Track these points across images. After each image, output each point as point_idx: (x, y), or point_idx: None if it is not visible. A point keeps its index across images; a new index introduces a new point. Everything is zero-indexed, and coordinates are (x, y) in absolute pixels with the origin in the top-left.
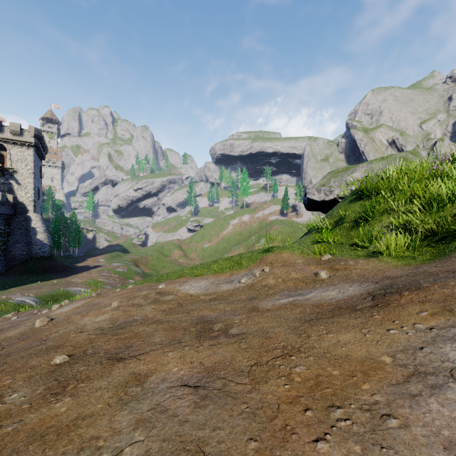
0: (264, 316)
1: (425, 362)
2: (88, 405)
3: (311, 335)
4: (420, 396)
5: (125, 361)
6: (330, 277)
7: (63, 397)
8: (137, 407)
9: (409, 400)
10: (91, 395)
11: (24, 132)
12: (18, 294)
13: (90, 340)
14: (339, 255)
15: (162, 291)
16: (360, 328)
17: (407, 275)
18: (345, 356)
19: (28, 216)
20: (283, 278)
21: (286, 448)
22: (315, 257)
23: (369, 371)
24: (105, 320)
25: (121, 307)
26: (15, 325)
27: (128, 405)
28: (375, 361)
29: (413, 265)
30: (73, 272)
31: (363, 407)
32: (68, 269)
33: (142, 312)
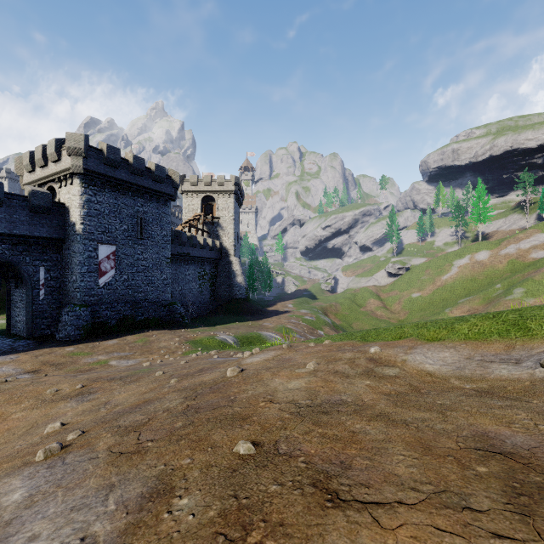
0: None
1: None
2: None
3: None
4: None
5: (348, 512)
6: None
7: None
8: None
9: None
10: None
11: (227, 182)
12: (221, 332)
13: (282, 422)
14: None
15: (376, 358)
16: None
17: None
18: None
19: (230, 260)
20: None
21: None
22: None
23: None
24: (299, 389)
25: (319, 372)
26: (212, 368)
27: None
28: None
29: None
30: (264, 316)
31: None
32: (260, 312)
33: (352, 389)
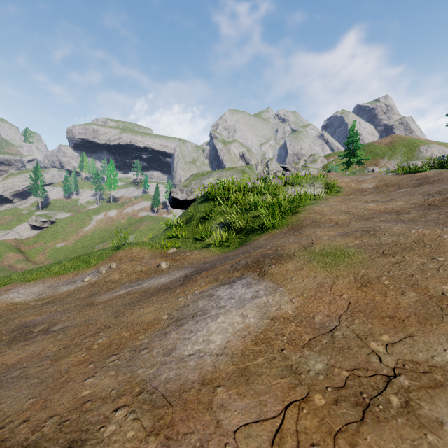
0: (95, 308)
1: (185, 313)
2: None
3: (126, 314)
4: (170, 332)
5: None
6: (169, 267)
7: None
8: None
9: (162, 336)
10: None
11: None
12: None
13: None
14: (183, 248)
15: None
16: (163, 301)
17: (216, 260)
18: (141, 322)
19: None
20: (128, 272)
21: (59, 392)
22: (164, 251)
23: (150, 327)
24: None
25: None
26: None
27: None
28: (157, 320)
29: (226, 252)
30: None
31: (132, 349)
32: None
33: None
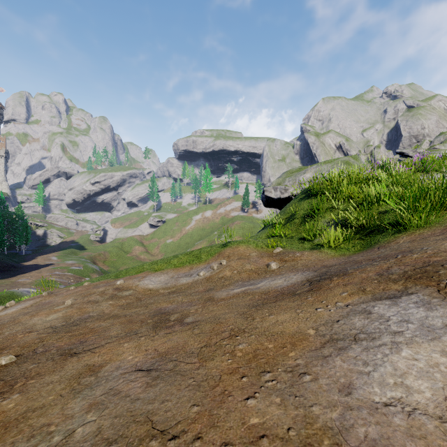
0: (218, 305)
1: (338, 331)
2: (39, 399)
3: (256, 318)
4: (330, 357)
5: (79, 355)
6: (279, 268)
7: (10, 395)
8: (90, 394)
9: (322, 360)
10: (42, 390)
11: None
12: None
13: (40, 339)
14: (289, 248)
15: (120, 287)
16: (295, 309)
17: (340, 264)
18: (280, 332)
19: None
20: (239, 270)
21: (222, 407)
22: (269, 250)
23: (296, 342)
24: (57, 318)
25: (75, 305)
26: None
27: (81, 393)
28: (302, 334)
29: (347, 255)
30: (19, 272)
31: (287, 369)
32: (14, 269)
33: (99, 308)
